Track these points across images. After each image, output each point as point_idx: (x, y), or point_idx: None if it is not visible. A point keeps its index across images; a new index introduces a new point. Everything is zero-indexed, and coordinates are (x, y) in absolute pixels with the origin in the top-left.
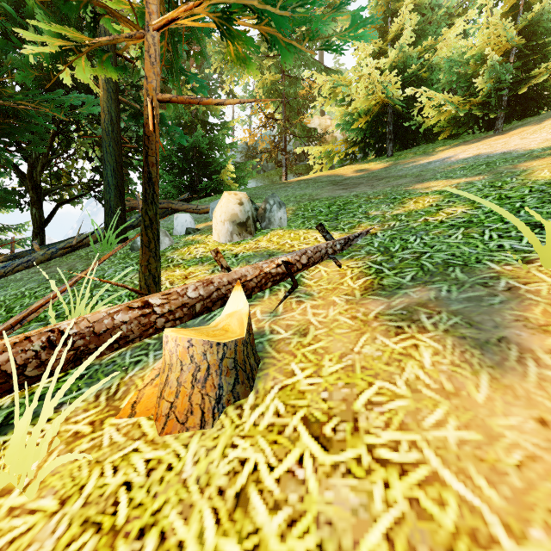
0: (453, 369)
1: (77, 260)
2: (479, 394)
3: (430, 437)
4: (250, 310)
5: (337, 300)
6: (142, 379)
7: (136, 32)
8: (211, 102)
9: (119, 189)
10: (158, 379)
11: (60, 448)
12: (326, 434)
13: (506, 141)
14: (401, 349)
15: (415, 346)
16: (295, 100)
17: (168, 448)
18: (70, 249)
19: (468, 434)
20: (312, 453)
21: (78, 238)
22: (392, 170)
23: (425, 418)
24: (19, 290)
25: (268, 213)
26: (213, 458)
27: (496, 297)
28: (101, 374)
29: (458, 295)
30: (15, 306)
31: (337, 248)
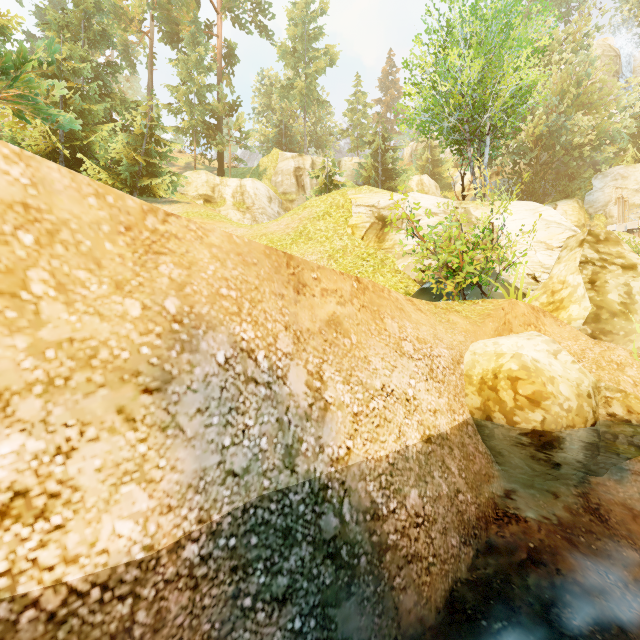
0: None
1: None
2: None
3: None
4: None
5: None
6: None
7: None
8: None
9: None
10: None
11: None
12: None
13: None
14: None
15: None
16: None
17: None
18: None
19: None
20: None
21: None
22: None
23: None
24: None
25: None
26: None
27: None
28: None
29: None
30: None
31: None
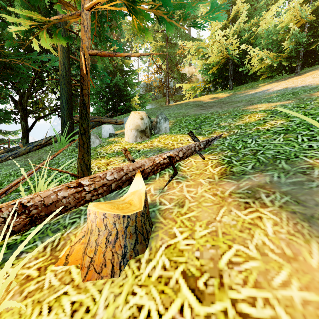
0: (289, 238)
1: (44, 152)
2: (312, 260)
3: (279, 296)
4: (147, 187)
5: (203, 181)
6: (75, 235)
7: (75, 12)
8: (122, 55)
9: (69, 110)
10: (84, 238)
11: (16, 289)
12: (200, 287)
13: (303, 79)
14: (250, 219)
15: (259, 218)
16: (174, 57)
17: (87, 293)
18: (41, 146)
19: (309, 295)
20: (190, 303)
21: (46, 139)
22: (232, 98)
23: (273, 278)
24: (8, 171)
25: (158, 124)
26: (118, 303)
27: (313, 182)
28: (49, 230)
29: (285, 180)
30: (5, 182)
31: (202, 146)
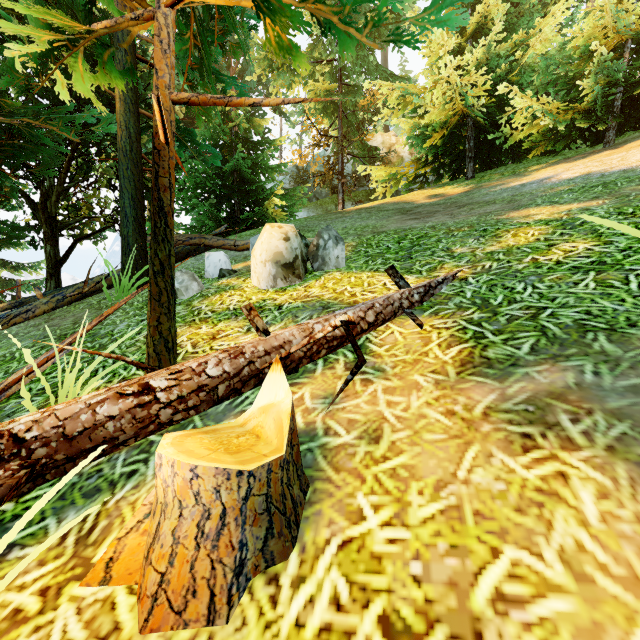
0: None
1: (85, 310)
2: None
3: None
4: (296, 392)
5: (422, 380)
6: (133, 506)
7: (143, 10)
8: (243, 103)
9: (139, 222)
10: (148, 521)
11: None
12: None
13: (623, 156)
14: (538, 480)
15: (562, 476)
16: (354, 113)
17: None
18: (80, 295)
19: None
20: None
21: (90, 281)
22: (475, 195)
23: None
24: (9, 350)
25: (321, 251)
26: None
27: None
28: (77, 492)
29: (614, 382)
30: None
31: (415, 299)
